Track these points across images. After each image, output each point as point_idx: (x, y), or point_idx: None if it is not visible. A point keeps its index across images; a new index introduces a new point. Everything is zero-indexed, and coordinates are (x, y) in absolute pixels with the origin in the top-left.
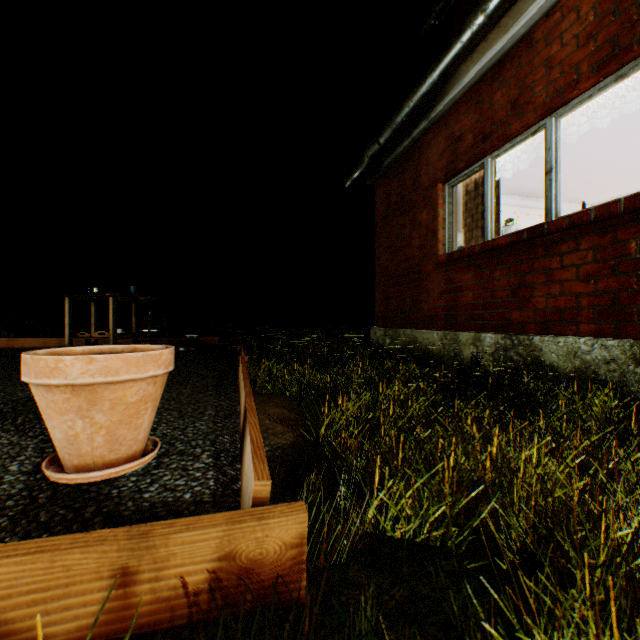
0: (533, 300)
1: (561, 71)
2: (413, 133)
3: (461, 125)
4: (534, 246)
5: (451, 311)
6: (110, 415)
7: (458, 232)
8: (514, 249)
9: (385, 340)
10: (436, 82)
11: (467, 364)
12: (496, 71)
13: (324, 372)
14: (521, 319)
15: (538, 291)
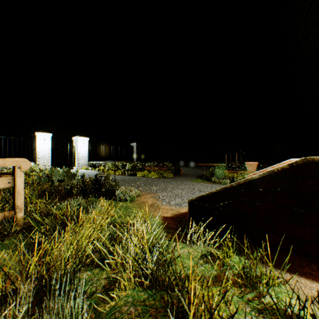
0: None
1: None
2: None
3: None
4: None
5: None
6: (252, 167)
7: None
8: None
9: None
10: None
11: None
12: None
13: None
14: None
15: None
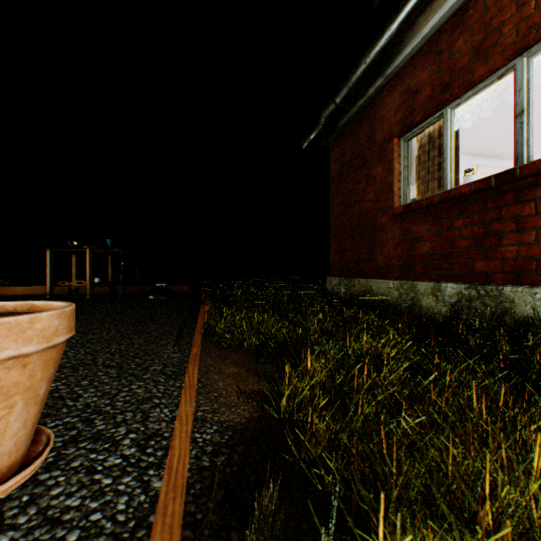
0: (501, 249)
1: (536, 5)
2: (368, 92)
3: (418, 78)
4: (502, 193)
5: (407, 261)
6: None
7: (413, 185)
8: (478, 197)
9: (340, 289)
10: (394, 34)
11: (426, 314)
12: (457, 19)
13: (283, 321)
14: (487, 269)
15: (507, 239)
